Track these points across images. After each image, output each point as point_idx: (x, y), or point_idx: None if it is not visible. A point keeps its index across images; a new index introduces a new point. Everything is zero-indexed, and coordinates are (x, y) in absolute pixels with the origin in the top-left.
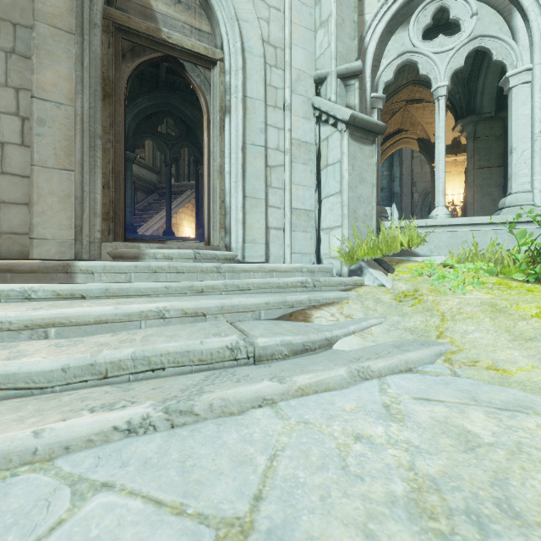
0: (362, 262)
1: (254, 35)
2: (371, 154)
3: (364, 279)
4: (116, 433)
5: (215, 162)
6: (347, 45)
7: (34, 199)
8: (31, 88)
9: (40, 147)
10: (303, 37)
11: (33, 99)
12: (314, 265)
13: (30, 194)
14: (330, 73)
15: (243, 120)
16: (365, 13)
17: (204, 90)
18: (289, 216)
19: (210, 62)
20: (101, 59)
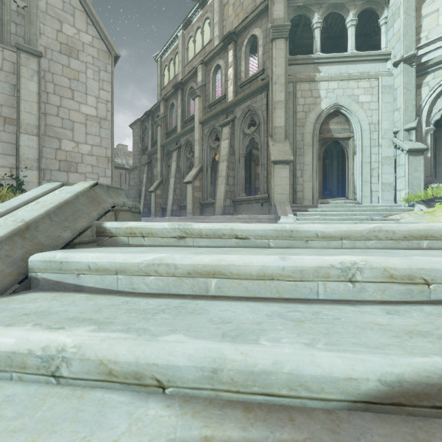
0: (414, 202)
1: (365, 123)
2: (421, 159)
3: (414, 208)
4: (353, 223)
5: (350, 171)
6: (409, 115)
7: (304, 190)
8: (303, 162)
9: (305, 177)
10: (388, 116)
11: (303, 165)
12: (392, 204)
13: (303, 189)
14: (400, 130)
15: (361, 155)
16: (422, 94)
17: (346, 147)
18: (381, 186)
19: (348, 138)
20: (318, 150)
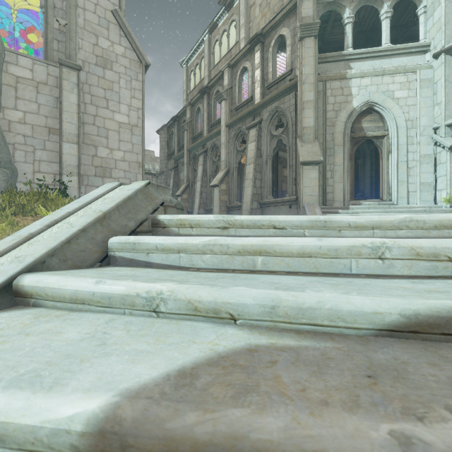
0: None
1: (402, 120)
2: None
3: None
4: None
5: (385, 171)
6: (451, 110)
7: (334, 191)
8: (333, 163)
9: (335, 178)
10: (427, 111)
11: (333, 166)
12: (431, 205)
13: (333, 190)
14: (441, 126)
15: (397, 154)
16: None
17: (380, 146)
18: (419, 186)
19: (383, 136)
20: (349, 150)
